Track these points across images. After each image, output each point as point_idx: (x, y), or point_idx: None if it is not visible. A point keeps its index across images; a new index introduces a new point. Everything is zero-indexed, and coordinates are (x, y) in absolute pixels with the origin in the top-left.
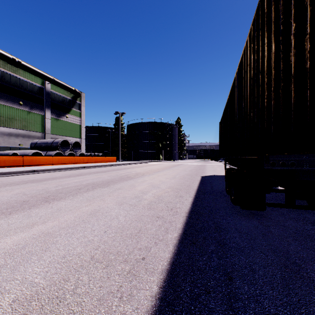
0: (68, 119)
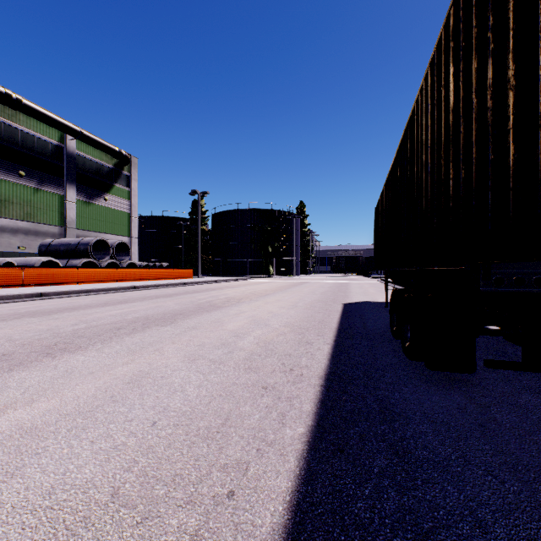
0: (108, 203)
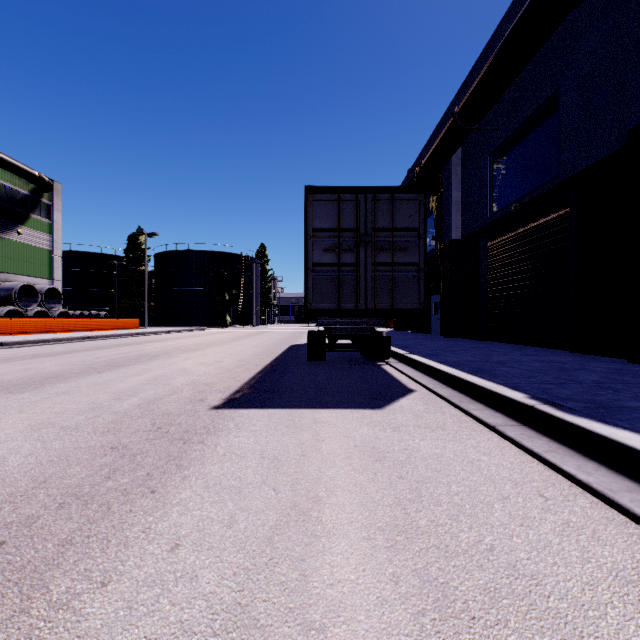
0: (22, 238)
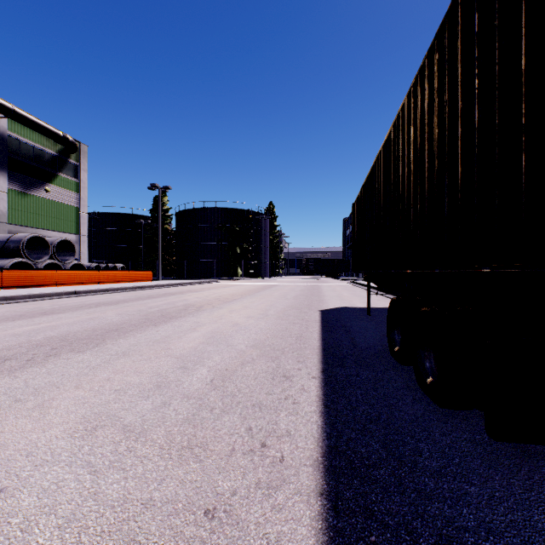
0: (50, 195)
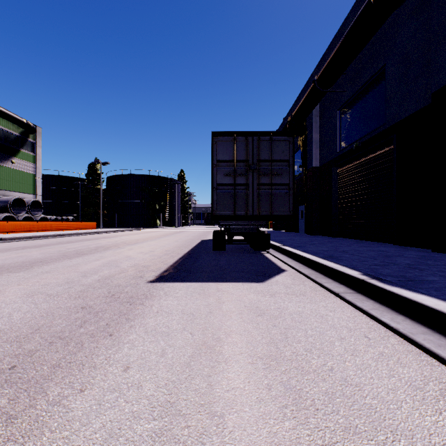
0: (15, 166)
